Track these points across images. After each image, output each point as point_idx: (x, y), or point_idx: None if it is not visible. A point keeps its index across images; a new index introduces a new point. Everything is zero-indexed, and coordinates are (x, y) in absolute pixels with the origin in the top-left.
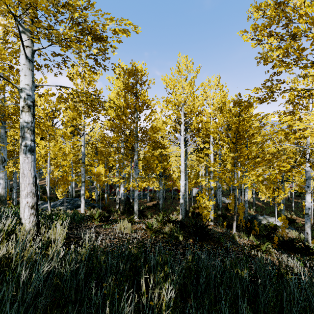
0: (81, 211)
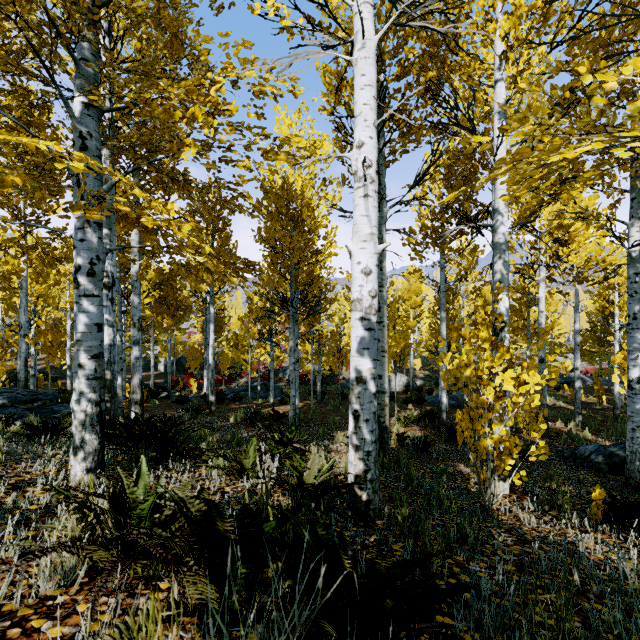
0: None
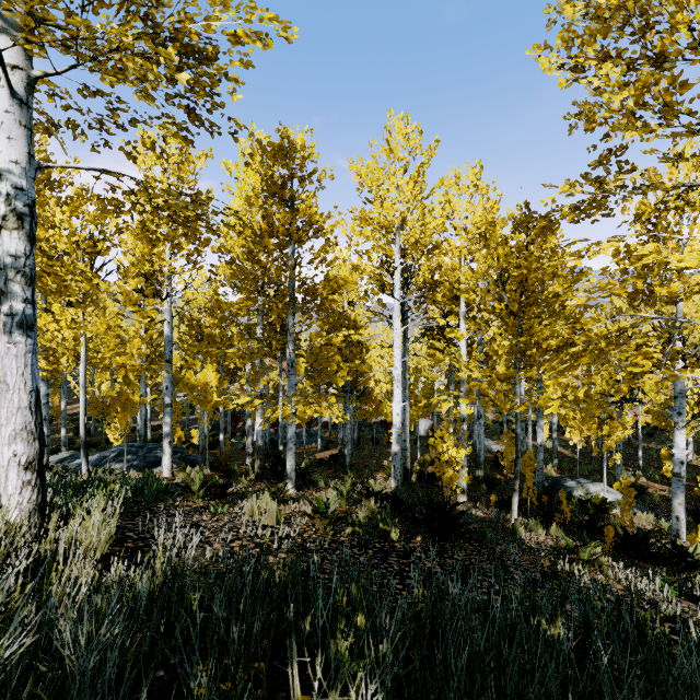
0: (163, 473)
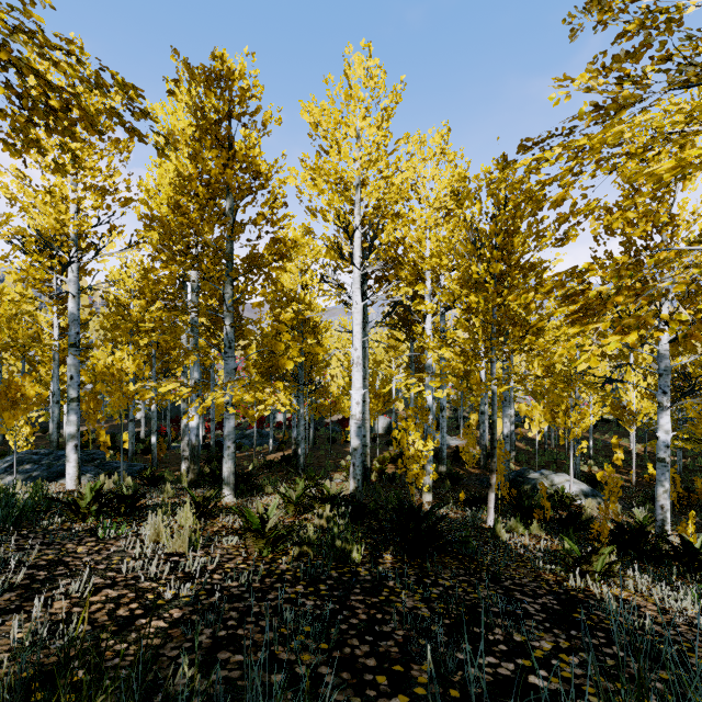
0: (66, 484)
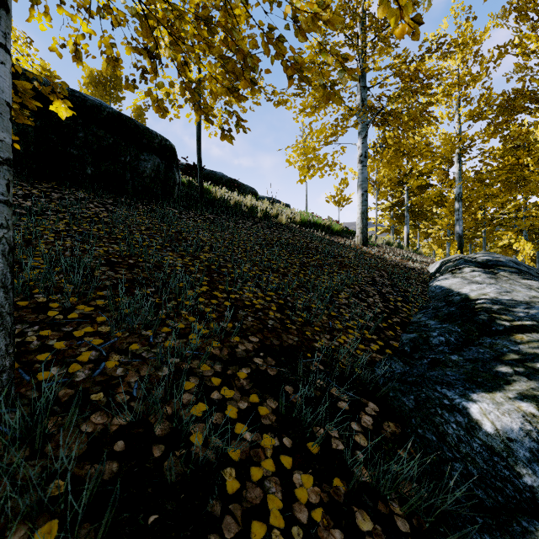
0: None
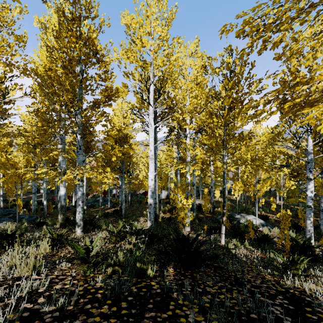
0: None
